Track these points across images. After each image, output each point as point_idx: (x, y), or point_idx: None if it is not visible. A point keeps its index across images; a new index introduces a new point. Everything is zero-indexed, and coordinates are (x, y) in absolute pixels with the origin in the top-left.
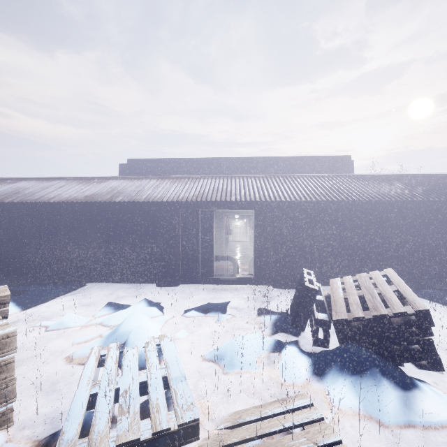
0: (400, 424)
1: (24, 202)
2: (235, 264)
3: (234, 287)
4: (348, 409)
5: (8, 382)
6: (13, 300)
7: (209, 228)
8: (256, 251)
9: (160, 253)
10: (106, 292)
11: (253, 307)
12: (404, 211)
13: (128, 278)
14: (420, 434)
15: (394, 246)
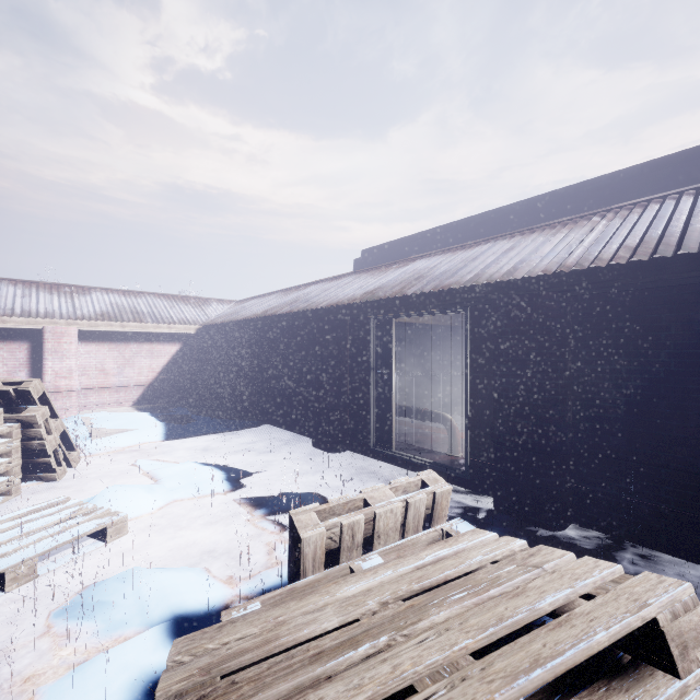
0: None
1: (225, 323)
2: (448, 432)
3: None
4: None
5: None
6: (168, 428)
7: (387, 354)
8: (467, 408)
9: (315, 392)
10: (257, 440)
11: None
12: None
13: (296, 426)
14: None
15: None
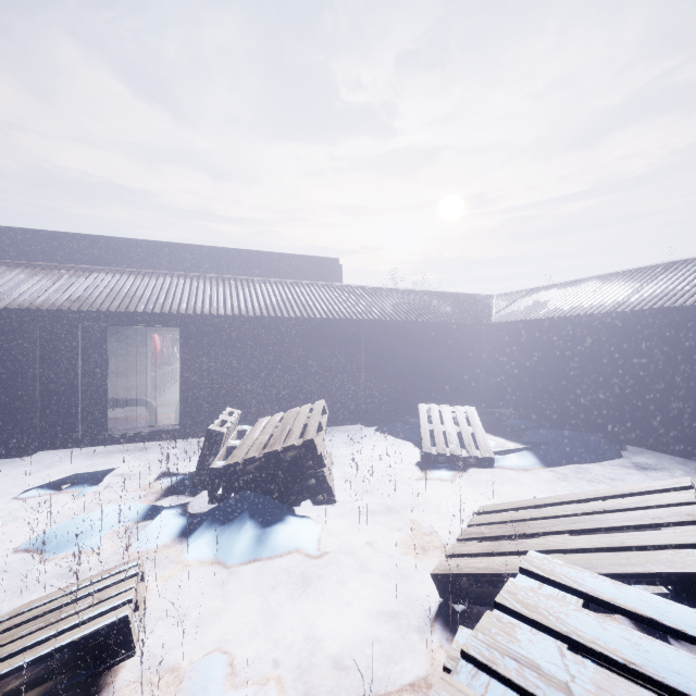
0: (245, 561)
1: None
2: (151, 410)
3: (143, 446)
4: (197, 562)
5: None
6: None
7: (99, 355)
8: (182, 388)
9: None
10: None
11: (156, 470)
12: (373, 332)
13: None
14: (263, 566)
15: (364, 374)
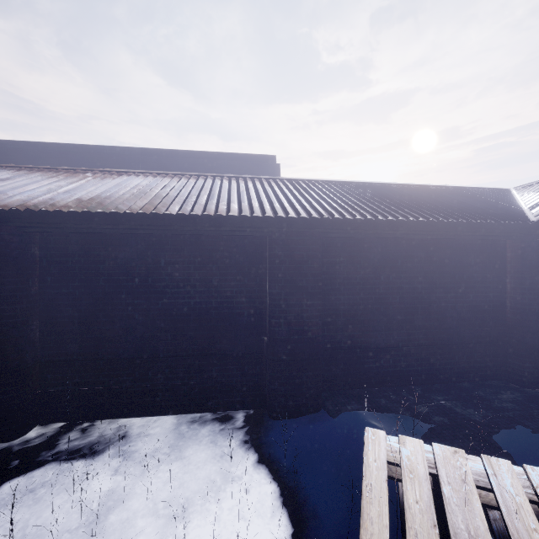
0: None
1: None
2: None
3: None
4: None
5: None
6: None
7: None
8: None
9: None
10: None
11: None
12: (282, 241)
13: None
14: None
15: (268, 320)
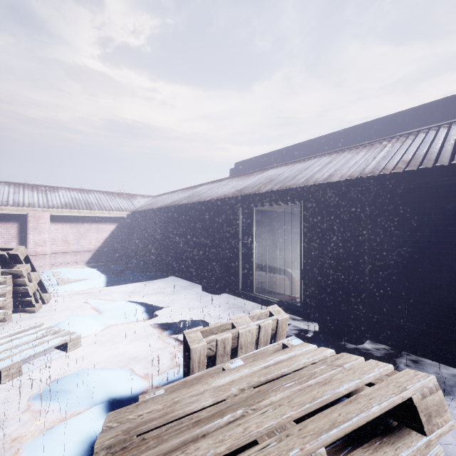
0: None
1: (146, 210)
2: (290, 281)
3: None
4: None
5: None
6: (108, 279)
7: (249, 230)
8: (301, 265)
9: (203, 255)
10: (166, 286)
11: None
12: None
13: (192, 277)
14: None
15: None
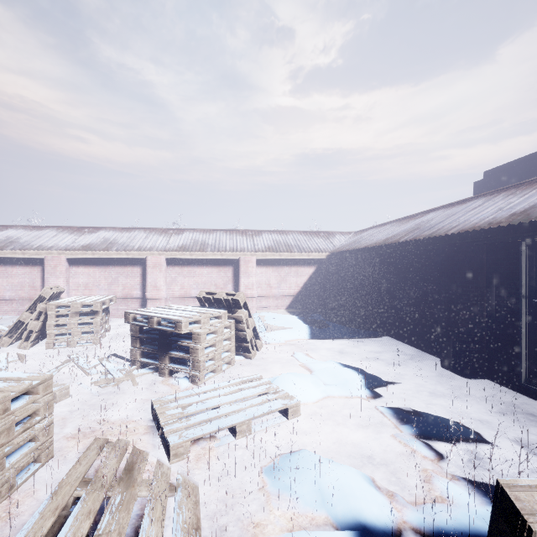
0: None
1: (349, 250)
2: None
3: None
4: None
5: (198, 360)
6: (312, 330)
7: None
8: None
9: (443, 315)
10: (381, 350)
11: None
12: None
13: (418, 342)
14: None
15: None
